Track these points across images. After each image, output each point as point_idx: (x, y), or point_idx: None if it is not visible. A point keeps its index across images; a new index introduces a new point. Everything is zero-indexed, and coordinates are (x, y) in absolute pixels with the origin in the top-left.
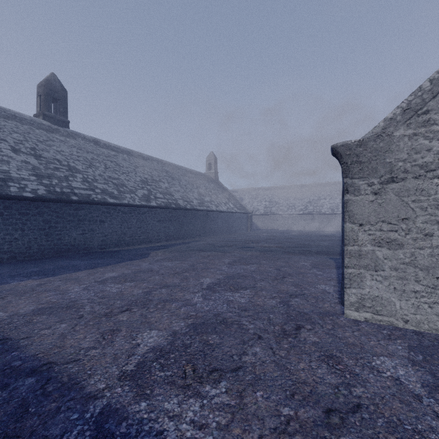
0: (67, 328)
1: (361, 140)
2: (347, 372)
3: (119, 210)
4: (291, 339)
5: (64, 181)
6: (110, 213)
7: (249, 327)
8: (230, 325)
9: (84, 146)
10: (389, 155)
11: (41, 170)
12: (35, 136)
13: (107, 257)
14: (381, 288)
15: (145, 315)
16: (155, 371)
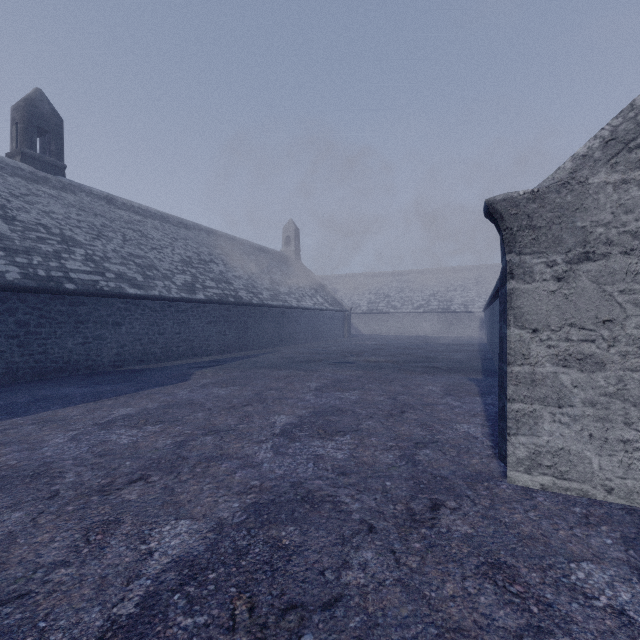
0: (22, 521)
1: (535, 192)
2: (532, 599)
3: (144, 307)
4: (426, 530)
5: (52, 259)
6: (130, 311)
7: (352, 508)
8: (320, 504)
9: (90, 205)
10: (582, 215)
11: (14, 241)
12: (6, 188)
13: (122, 381)
14: (568, 435)
15: (170, 489)
16: (175, 615)
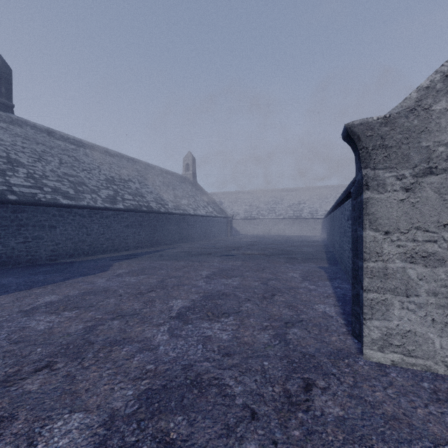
0: None
1: (387, 117)
2: None
3: (75, 214)
4: (302, 414)
5: None
6: (64, 217)
7: (235, 391)
8: (207, 389)
9: (34, 136)
10: (427, 137)
11: None
12: None
13: (54, 272)
14: (415, 320)
15: (72, 377)
16: None
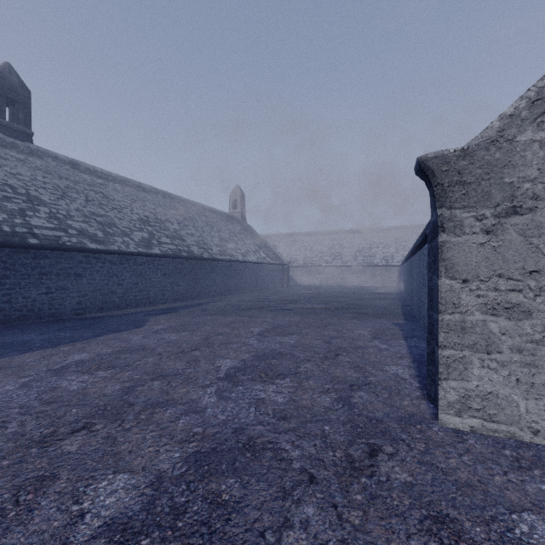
0: None
1: (465, 149)
2: None
3: (104, 260)
4: (366, 479)
5: (17, 216)
6: (91, 264)
7: (292, 455)
8: (261, 452)
9: (56, 169)
10: (510, 171)
11: None
12: None
13: (82, 327)
14: (497, 380)
15: (113, 438)
16: None
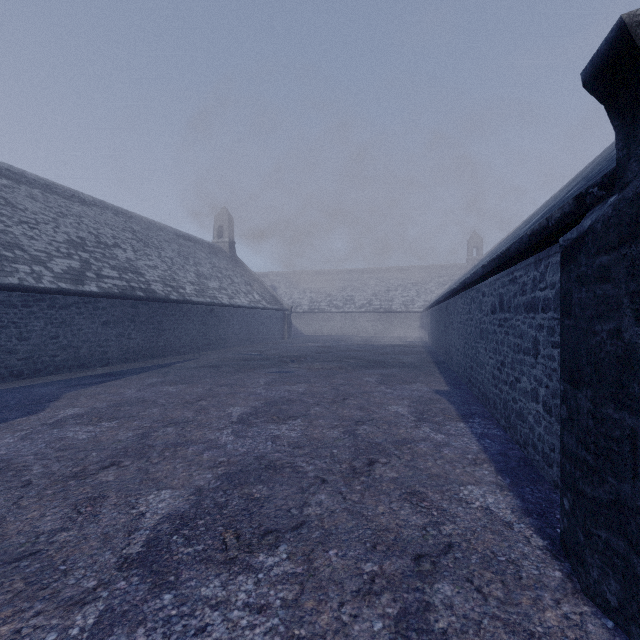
0: None
1: None
2: None
3: None
4: None
5: None
6: None
7: None
8: None
9: None
10: None
11: None
12: None
13: None
14: None
15: None
16: None
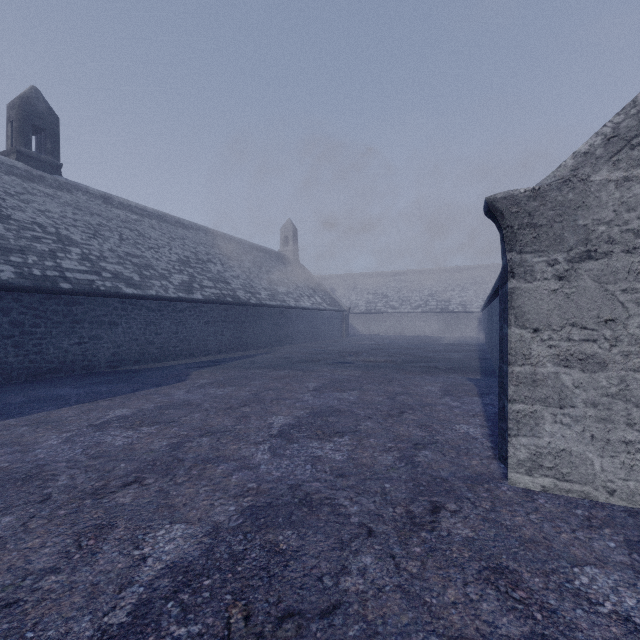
0: (12, 526)
1: (536, 189)
2: (535, 605)
3: (141, 306)
4: (426, 533)
5: (48, 258)
6: (127, 311)
7: (350, 511)
8: (318, 507)
9: (87, 204)
10: (584, 213)
11: (9, 240)
12: (1, 186)
13: (118, 381)
14: (570, 436)
15: (165, 492)
16: (168, 624)
